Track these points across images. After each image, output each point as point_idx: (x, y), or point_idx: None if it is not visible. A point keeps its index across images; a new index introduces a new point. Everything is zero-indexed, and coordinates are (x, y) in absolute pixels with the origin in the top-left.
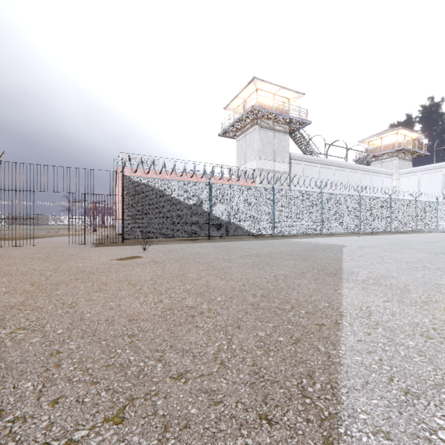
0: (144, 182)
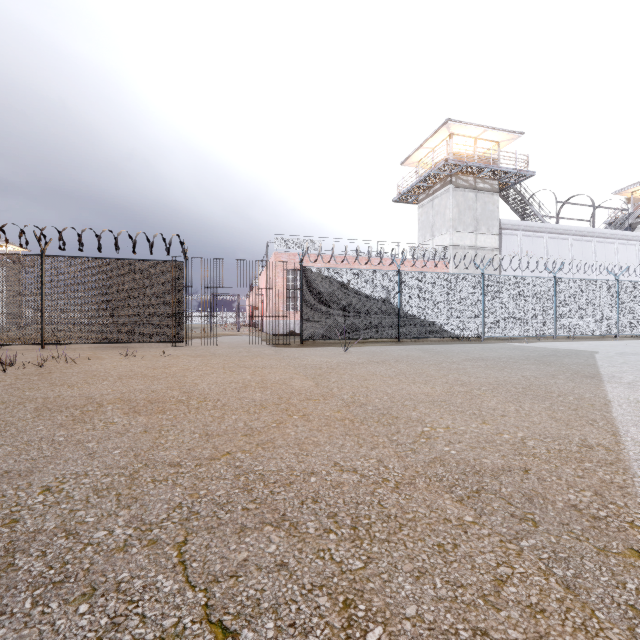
0: (324, 273)
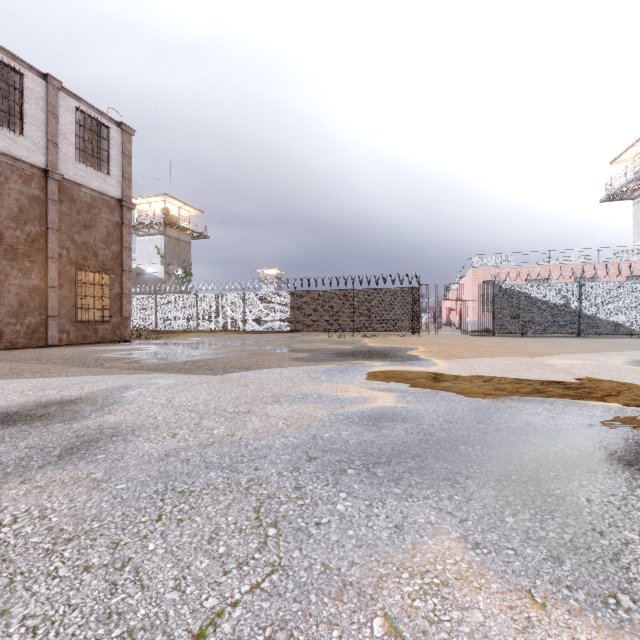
0: (511, 288)
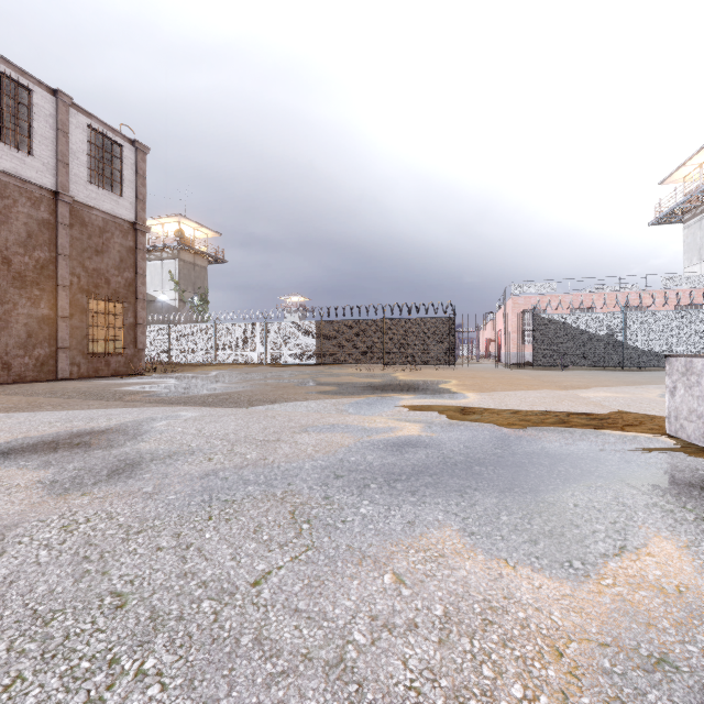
0: (552, 318)
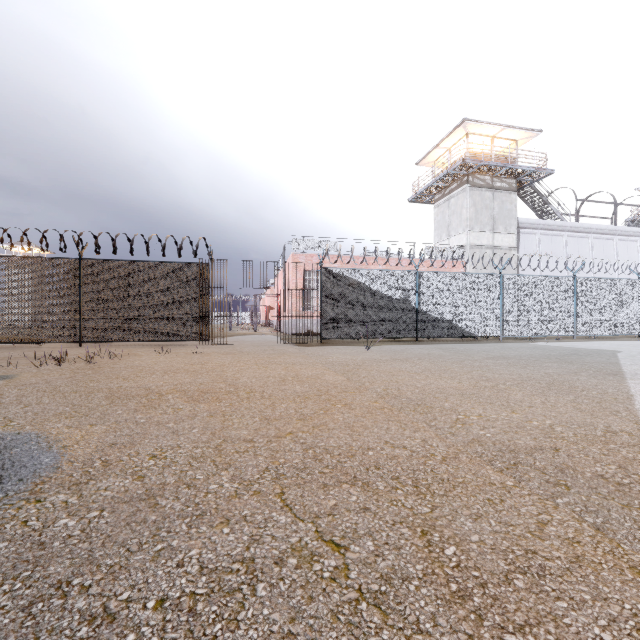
0: (344, 274)
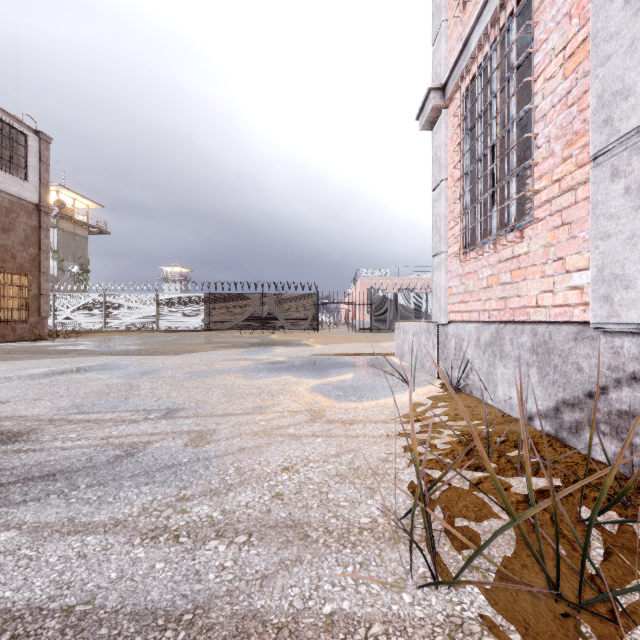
0: (383, 296)
